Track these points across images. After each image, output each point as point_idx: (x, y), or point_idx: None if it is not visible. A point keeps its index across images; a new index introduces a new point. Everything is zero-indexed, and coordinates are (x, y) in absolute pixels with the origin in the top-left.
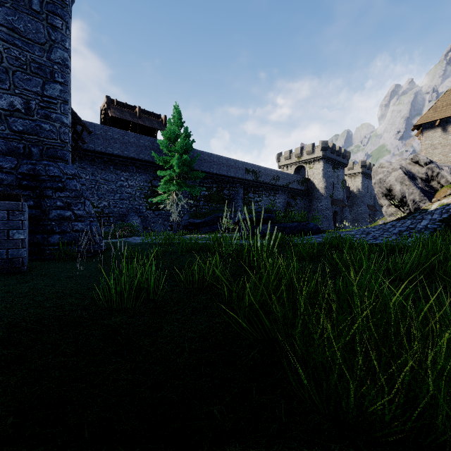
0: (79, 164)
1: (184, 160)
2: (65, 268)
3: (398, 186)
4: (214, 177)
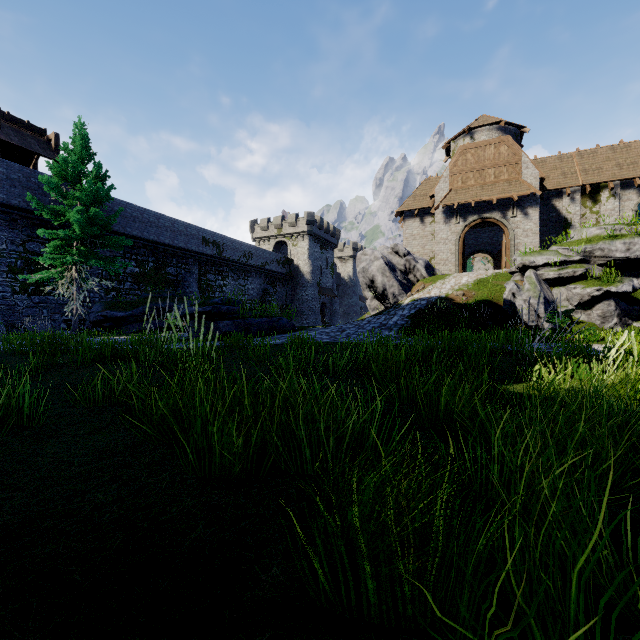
0: None
1: (94, 216)
2: None
3: (380, 277)
4: (151, 247)
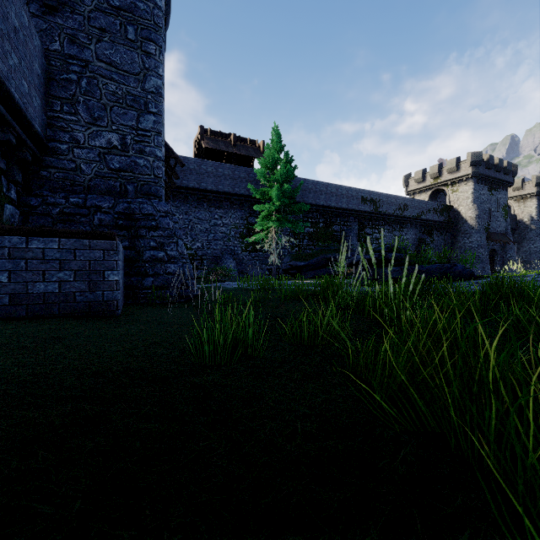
0: (173, 203)
1: (285, 190)
2: (157, 313)
3: None
4: (321, 210)
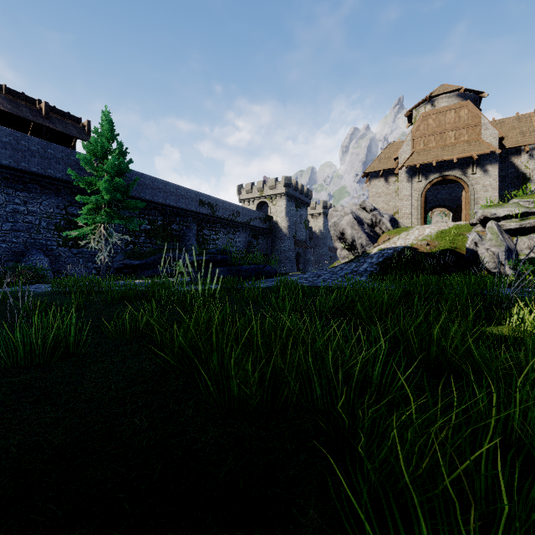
0: None
1: (117, 184)
2: None
3: (349, 230)
4: (159, 208)
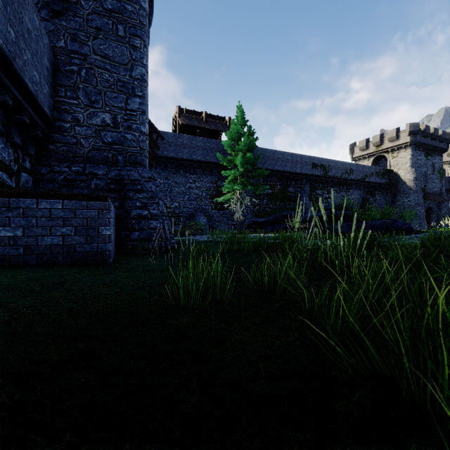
0: (155, 170)
1: (248, 158)
2: (141, 262)
3: None
4: (278, 175)
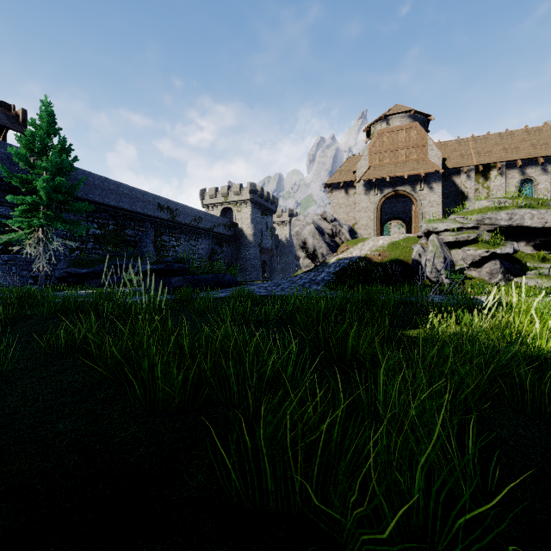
0: None
1: (59, 184)
2: None
3: (311, 240)
4: (111, 211)
